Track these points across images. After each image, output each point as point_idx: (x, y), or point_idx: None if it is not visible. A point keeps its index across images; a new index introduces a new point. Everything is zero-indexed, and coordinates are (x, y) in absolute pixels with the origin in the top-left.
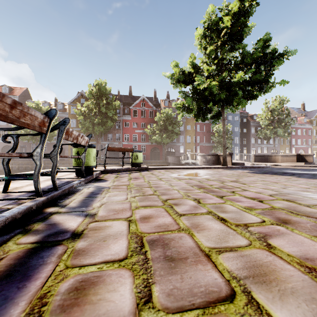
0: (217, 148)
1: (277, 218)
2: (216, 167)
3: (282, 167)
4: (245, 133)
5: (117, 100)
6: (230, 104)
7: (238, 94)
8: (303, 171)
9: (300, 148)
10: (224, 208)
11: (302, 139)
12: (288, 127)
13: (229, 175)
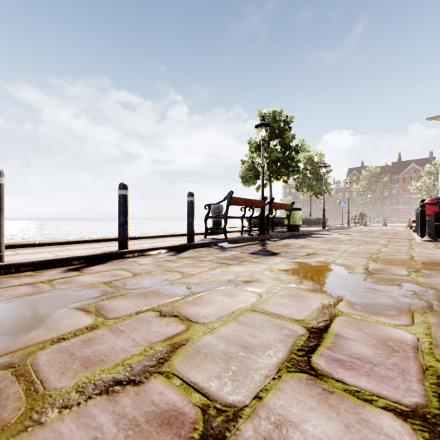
0: None
1: None
2: None
3: None
4: None
5: (384, 178)
6: None
7: None
8: None
9: None
10: None
11: None
12: None
13: None
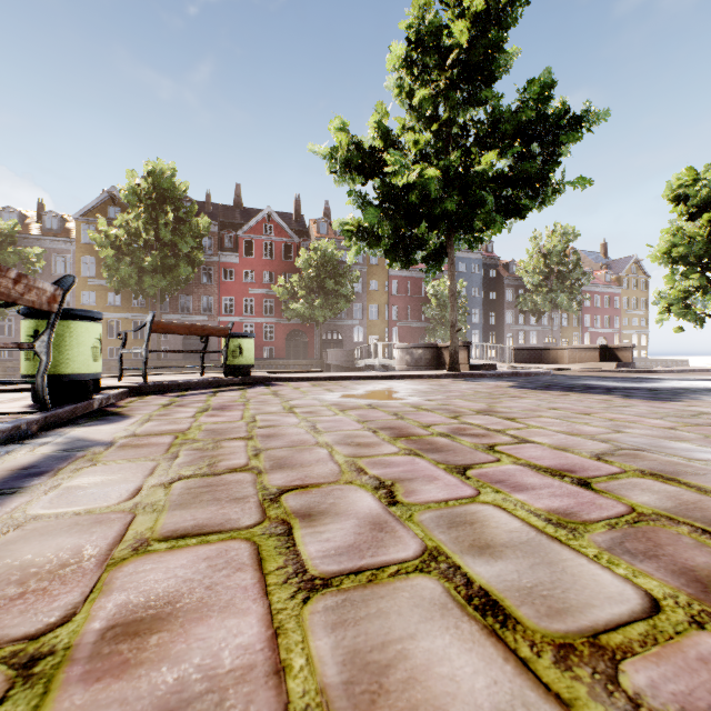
0: (435, 332)
1: (688, 573)
2: (435, 374)
3: (575, 374)
4: (494, 302)
5: (202, 215)
6: (465, 230)
7: (486, 203)
8: (623, 383)
9: (599, 335)
10: (479, 525)
11: (603, 316)
12: (578, 289)
13: (468, 393)
